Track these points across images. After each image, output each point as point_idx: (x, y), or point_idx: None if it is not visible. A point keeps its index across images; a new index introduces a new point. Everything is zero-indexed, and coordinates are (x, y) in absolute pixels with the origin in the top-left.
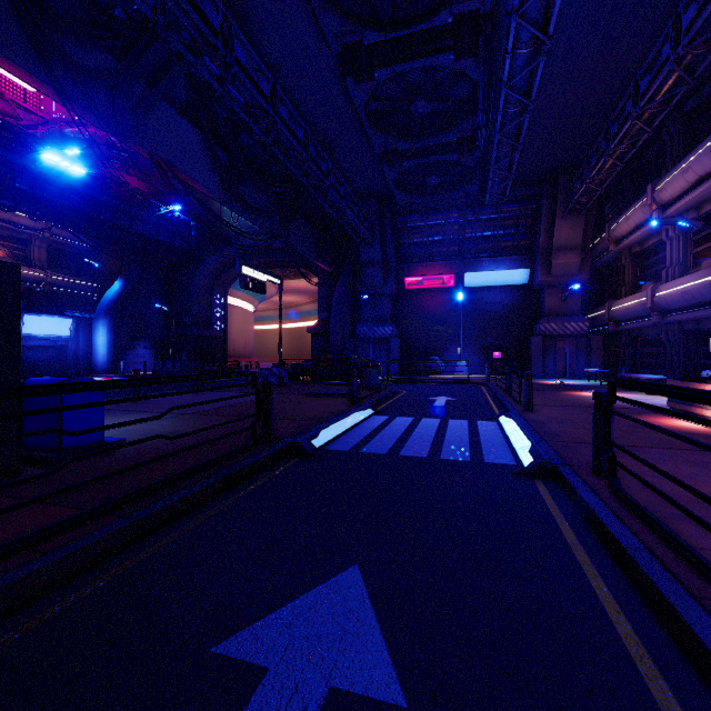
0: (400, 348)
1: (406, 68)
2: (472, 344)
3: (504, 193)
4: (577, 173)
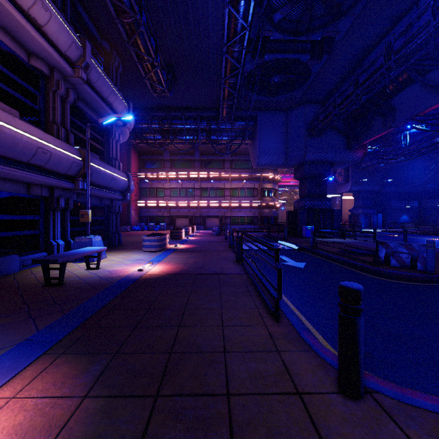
0: None
1: (300, 38)
2: None
3: None
4: None
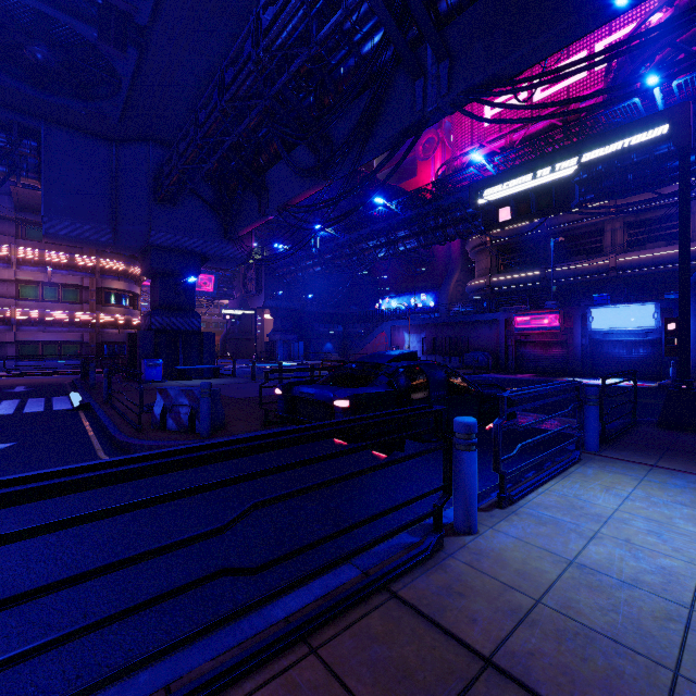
0: None
1: None
2: None
3: None
4: None
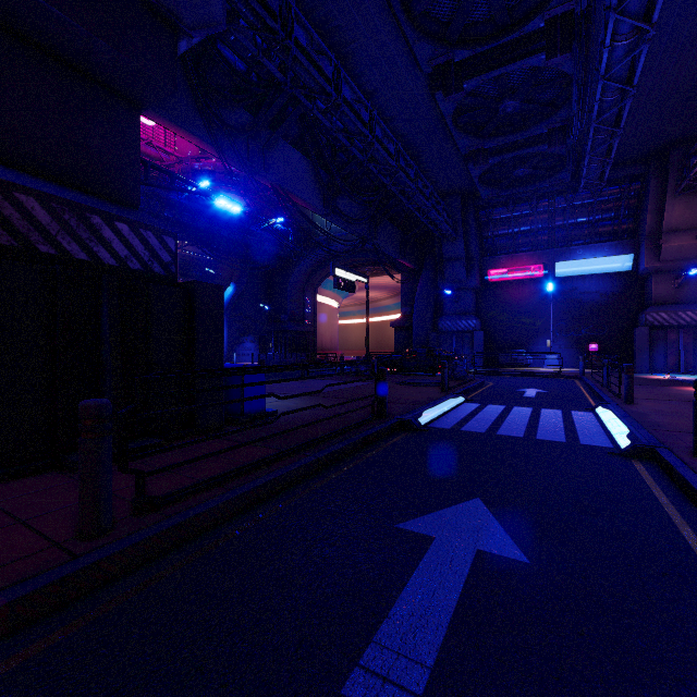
0: (484, 341)
1: (494, 75)
2: (564, 337)
3: (602, 178)
4: (693, 147)
